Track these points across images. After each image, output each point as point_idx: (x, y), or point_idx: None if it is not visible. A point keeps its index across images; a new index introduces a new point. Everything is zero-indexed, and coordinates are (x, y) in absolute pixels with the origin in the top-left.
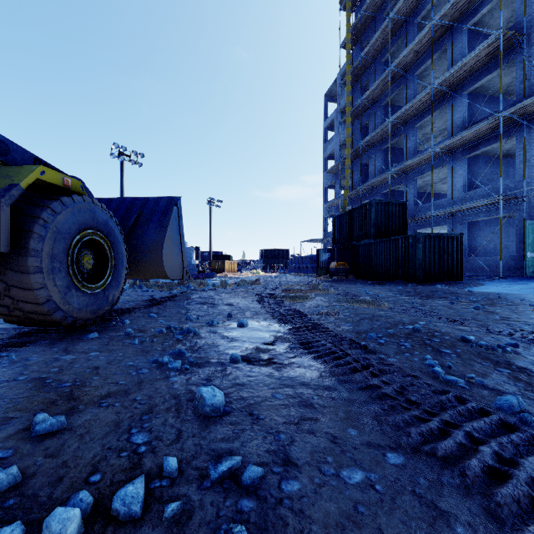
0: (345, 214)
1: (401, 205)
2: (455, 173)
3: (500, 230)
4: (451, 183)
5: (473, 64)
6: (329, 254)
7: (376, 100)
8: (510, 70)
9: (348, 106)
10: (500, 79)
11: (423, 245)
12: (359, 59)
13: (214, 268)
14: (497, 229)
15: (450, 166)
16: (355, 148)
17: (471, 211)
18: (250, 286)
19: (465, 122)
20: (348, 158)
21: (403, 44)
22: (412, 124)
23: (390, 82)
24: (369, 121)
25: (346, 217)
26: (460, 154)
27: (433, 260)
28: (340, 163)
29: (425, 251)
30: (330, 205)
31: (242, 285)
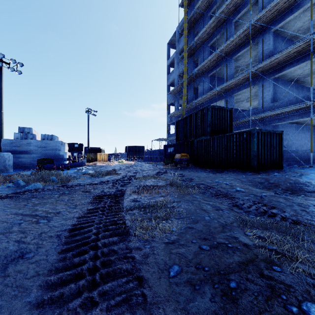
0: (185, 118)
1: (228, 111)
2: (265, 89)
3: (311, 128)
4: (262, 97)
5: (282, 5)
6: (173, 148)
7: (204, 42)
8: (304, 14)
9: (185, 44)
10: (311, 8)
11: (256, 139)
12: (193, 12)
13: (88, 158)
14: (289, 131)
15: (260, 84)
16: (190, 75)
17: (278, 116)
18: (104, 177)
19: (272, 52)
20: (185, 81)
21: (222, 4)
22: (231, 57)
23: (215, 27)
24: (199, 57)
25: (186, 120)
26: (269, 75)
27: (263, 152)
28: (179, 87)
29: (257, 144)
30: (172, 116)
31: (96, 176)
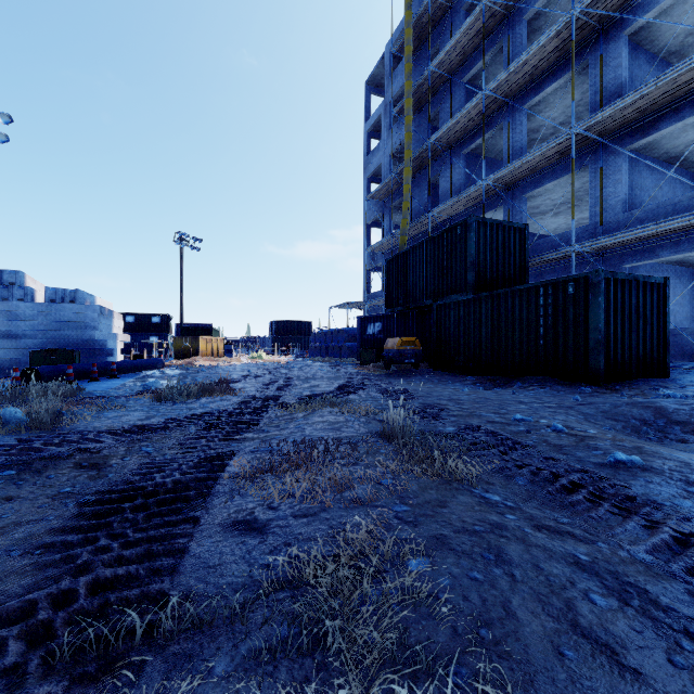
0: (409, 251)
1: (518, 232)
2: (607, 178)
3: None
4: (600, 197)
5: None
6: (379, 324)
7: (453, 73)
8: None
9: (408, 79)
10: None
11: (604, 299)
12: (426, 1)
13: (178, 349)
14: None
15: (594, 167)
16: (419, 151)
17: (641, 245)
18: (191, 402)
19: (626, 86)
20: (408, 167)
21: None
22: (519, 104)
23: (481, 35)
24: (440, 110)
25: (413, 256)
26: (618, 144)
27: (620, 333)
28: (393, 181)
29: (606, 312)
30: (376, 250)
31: (169, 399)
